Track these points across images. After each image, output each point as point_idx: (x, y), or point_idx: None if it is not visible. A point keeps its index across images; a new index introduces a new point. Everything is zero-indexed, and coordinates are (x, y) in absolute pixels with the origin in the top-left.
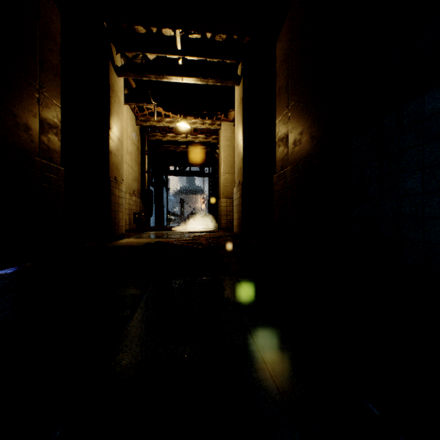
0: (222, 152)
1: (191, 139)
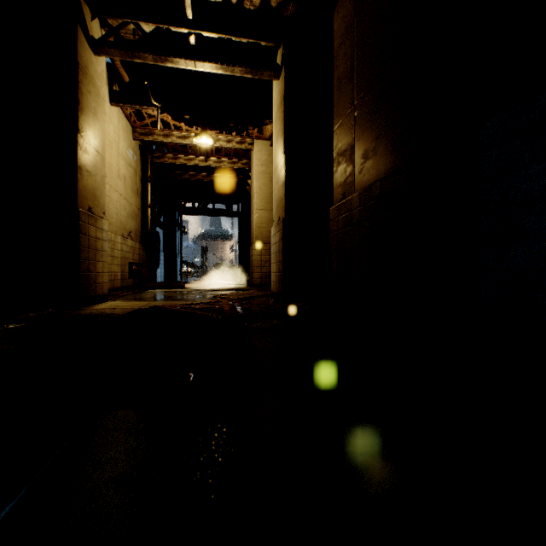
0: (255, 181)
1: (213, 164)
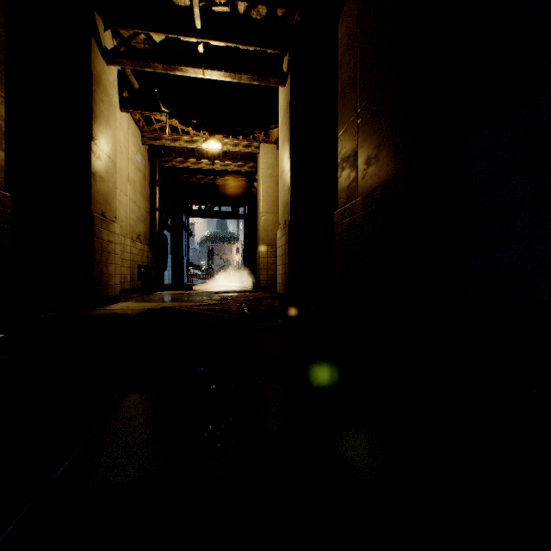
0: (261, 184)
1: (220, 167)
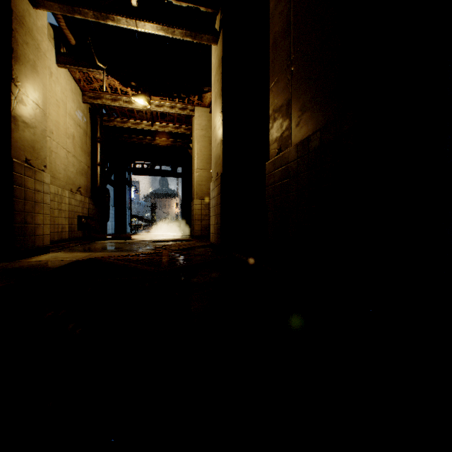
0: (196, 143)
1: (158, 128)
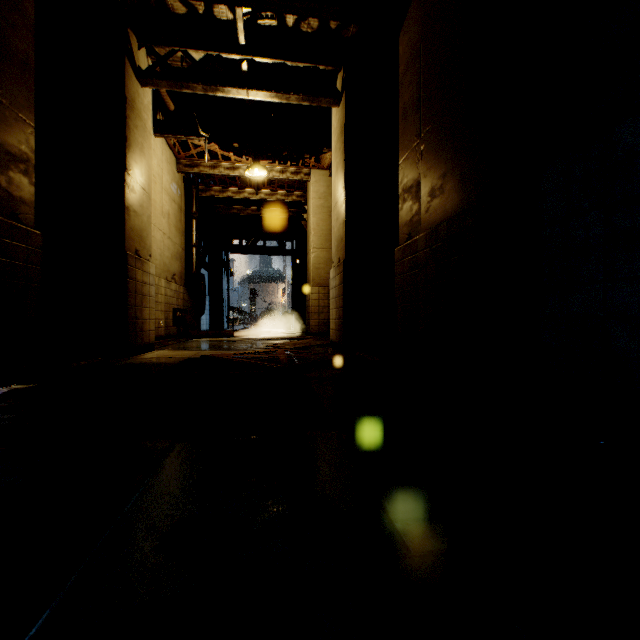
0: (312, 216)
1: (264, 197)
